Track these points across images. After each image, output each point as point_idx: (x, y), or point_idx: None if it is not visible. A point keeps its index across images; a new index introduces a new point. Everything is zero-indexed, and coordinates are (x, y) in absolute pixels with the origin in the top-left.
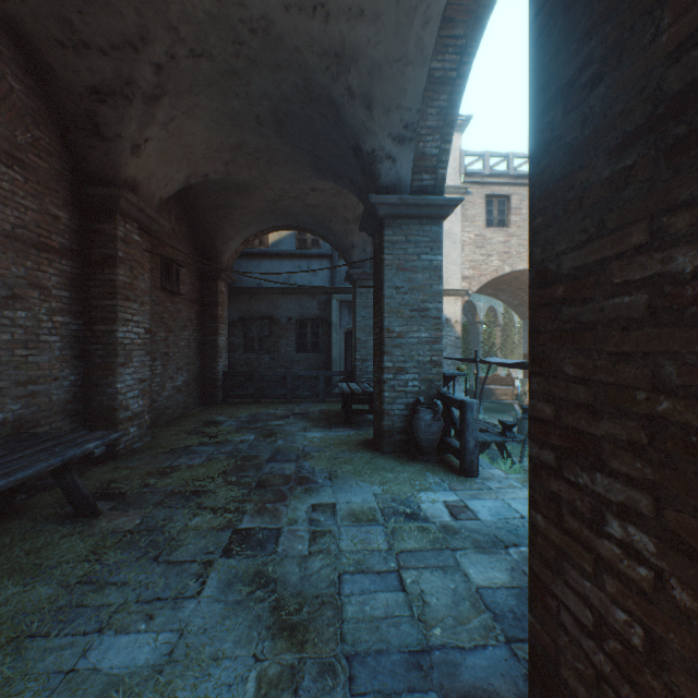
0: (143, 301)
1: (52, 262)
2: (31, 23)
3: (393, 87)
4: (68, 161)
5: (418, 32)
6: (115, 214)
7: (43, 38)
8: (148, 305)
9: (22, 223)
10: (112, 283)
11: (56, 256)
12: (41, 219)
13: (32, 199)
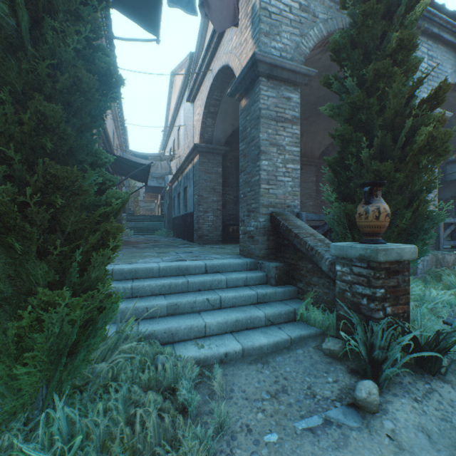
0: None
1: None
2: None
3: (454, 112)
4: None
5: (452, 100)
6: None
7: None
8: None
9: None
10: None
11: None
12: None
13: None
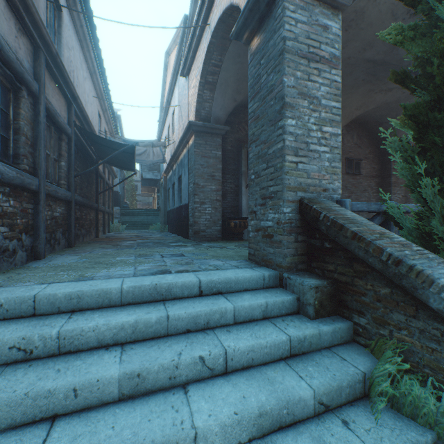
0: (400, 186)
1: (372, 180)
2: (368, 126)
3: None
4: (376, 151)
5: None
6: (390, 161)
7: (371, 127)
8: (403, 187)
9: (366, 172)
10: (389, 182)
11: (373, 178)
12: (370, 170)
13: (368, 165)
